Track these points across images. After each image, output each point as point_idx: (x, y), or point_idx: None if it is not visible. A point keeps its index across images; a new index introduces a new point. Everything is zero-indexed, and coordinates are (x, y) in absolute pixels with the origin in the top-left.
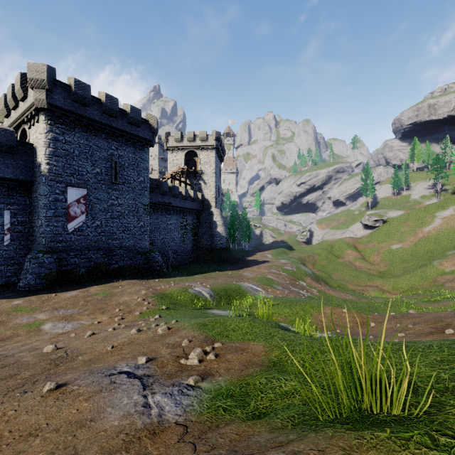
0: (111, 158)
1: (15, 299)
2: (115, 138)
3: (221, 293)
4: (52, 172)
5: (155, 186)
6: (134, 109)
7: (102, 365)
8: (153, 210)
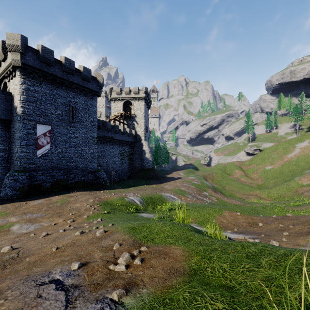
0: (69, 103)
1: None
2: (72, 90)
3: (148, 201)
4: (25, 113)
5: (101, 125)
6: (85, 69)
7: (40, 269)
8: (100, 141)
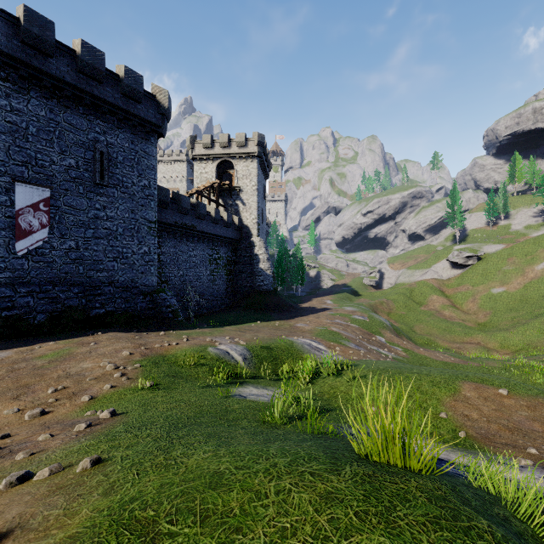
0: (95, 145)
1: None
2: (101, 116)
3: (262, 355)
4: None
5: (170, 200)
6: (130, 73)
7: None
8: (168, 234)
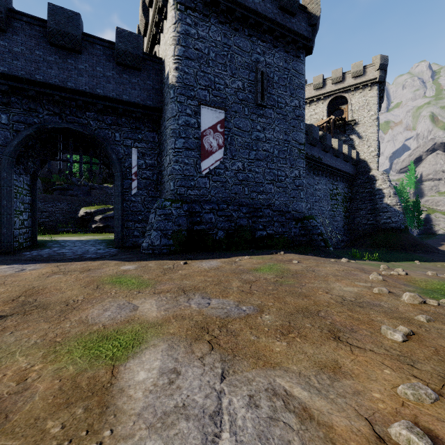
0: (256, 66)
1: (128, 262)
2: (261, 36)
3: None
4: (182, 82)
5: None
6: None
7: None
8: None
